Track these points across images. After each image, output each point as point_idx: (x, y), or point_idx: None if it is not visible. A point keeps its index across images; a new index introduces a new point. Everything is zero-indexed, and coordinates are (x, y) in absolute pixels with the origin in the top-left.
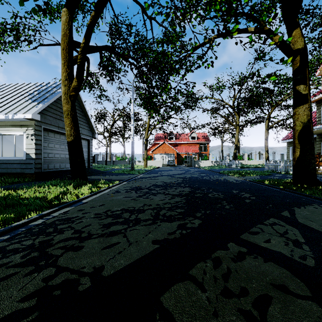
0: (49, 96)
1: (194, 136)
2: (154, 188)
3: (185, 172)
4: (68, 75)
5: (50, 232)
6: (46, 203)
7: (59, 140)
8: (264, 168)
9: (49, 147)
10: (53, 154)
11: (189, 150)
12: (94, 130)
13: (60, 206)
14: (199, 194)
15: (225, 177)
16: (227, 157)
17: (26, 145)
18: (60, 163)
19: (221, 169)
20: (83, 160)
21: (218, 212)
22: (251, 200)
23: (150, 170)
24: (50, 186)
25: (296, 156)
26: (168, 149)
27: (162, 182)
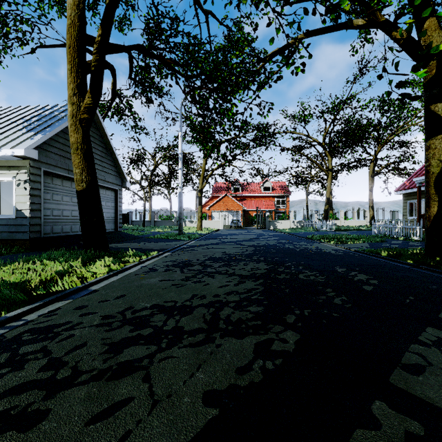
0: (53, 124)
1: (269, 186)
2: (211, 263)
3: (257, 238)
4: (77, 87)
5: None
6: (21, 294)
7: (69, 190)
8: (370, 231)
9: (53, 200)
10: (59, 210)
11: (261, 205)
12: (124, 175)
13: (46, 299)
14: (285, 276)
15: (317, 245)
16: (315, 216)
17: (17, 197)
18: (71, 224)
19: (307, 233)
20: (101, 220)
21: (324, 312)
22: (374, 286)
23: (206, 235)
24: (44, 262)
25: (431, 213)
26: (232, 205)
27: (223, 254)
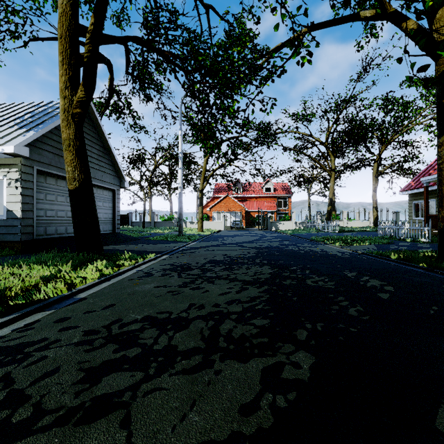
0: (46, 121)
1: (270, 186)
2: (211, 267)
3: (259, 239)
4: (69, 80)
5: None
6: None
7: (64, 190)
8: (375, 232)
9: (46, 200)
10: (54, 211)
11: (263, 206)
12: (122, 175)
13: (25, 310)
14: (291, 281)
15: (322, 247)
16: (318, 217)
17: (8, 197)
18: (66, 225)
19: (311, 234)
20: (95, 221)
21: (339, 326)
22: (390, 294)
23: (207, 236)
24: (32, 266)
25: None
26: (233, 205)
27: (224, 256)
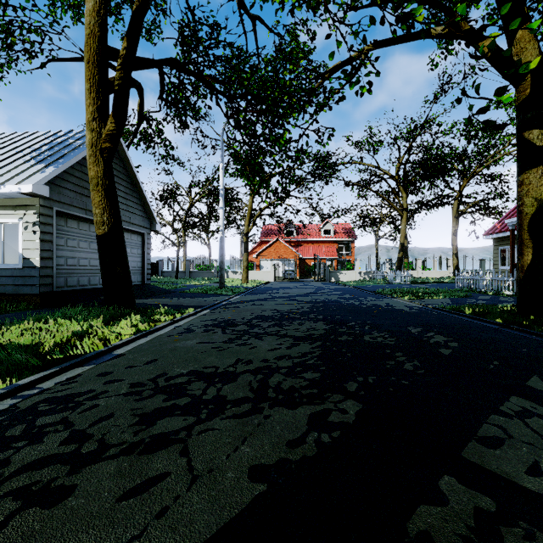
0: (67, 154)
1: (330, 228)
2: (259, 323)
3: (315, 292)
4: (97, 110)
5: (12, 437)
6: (34, 359)
7: (87, 234)
8: (453, 284)
9: (67, 246)
10: (75, 259)
11: (320, 252)
12: (153, 216)
13: (64, 365)
14: (347, 337)
15: (388, 301)
16: (387, 265)
17: (24, 243)
18: (89, 275)
19: (377, 286)
20: (126, 270)
21: (392, 379)
22: (452, 350)
23: (253, 288)
24: (59, 321)
25: (524, 262)
26: (285, 252)
27: (274, 311)
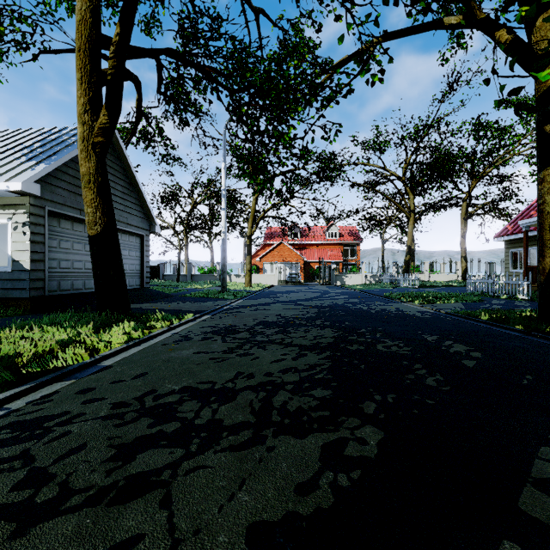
0: (60, 151)
1: (335, 231)
2: (262, 330)
3: (320, 296)
4: (89, 102)
5: None
6: (6, 373)
7: (82, 235)
8: (463, 288)
9: (60, 248)
10: (69, 261)
11: (325, 255)
12: (152, 217)
13: (40, 380)
14: (358, 346)
15: (398, 306)
16: (393, 269)
17: (14, 244)
18: (84, 278)
19: (384, 290)
20: (120, 273)
21: (414, 398)
22: (477, 361)
23: (257, 292)
24: (45, 328)
25: (546, 264)
26: (289, 255)
27: (278, 317)
